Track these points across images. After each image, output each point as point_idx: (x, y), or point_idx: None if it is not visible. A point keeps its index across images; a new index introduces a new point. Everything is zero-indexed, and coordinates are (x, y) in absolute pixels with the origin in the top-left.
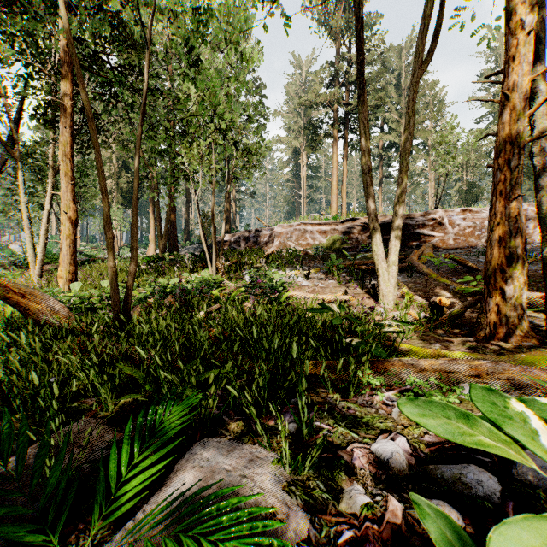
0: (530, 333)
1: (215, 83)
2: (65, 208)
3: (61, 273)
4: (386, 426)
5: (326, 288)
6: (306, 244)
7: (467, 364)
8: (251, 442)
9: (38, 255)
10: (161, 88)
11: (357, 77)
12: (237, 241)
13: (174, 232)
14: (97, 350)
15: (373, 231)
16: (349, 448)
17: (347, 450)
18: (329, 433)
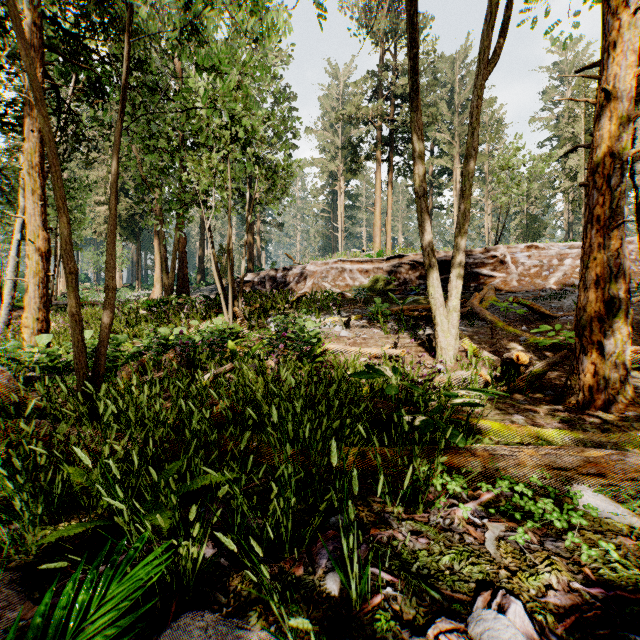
0: (635, 400)
1: (223, 58)
2: (32, 236)
3: (27, 322)
4: (483, 573)
5: (370, 339)
6: (344, 285)
7: (578, 453)
8: (263, 621)
9: (6, 297)
10: (162, 87)
11: (410, 75)
12: (261, 281)
13: (185, 271)
14: (42, 438)
15: (429, 268)
16: (431, 631)
17: (429, 637)
18: (394, 592)
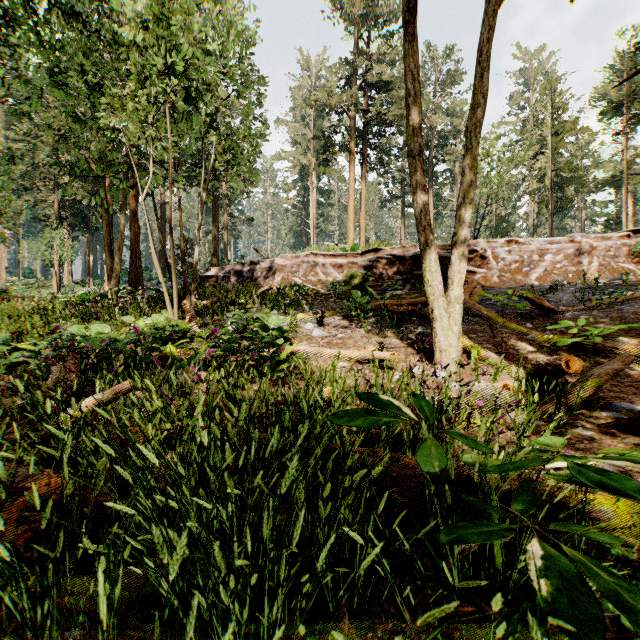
0: None
1: None
2: None
3: None
4: None
5: (348, 339)
6: (317, 280)
7: None
8: None
9: None
10: (83, 15)
11: None
12: (226, 276)
13: (138, 263)
14: None
15: (425, 248)
16: None
17: None
18: None
